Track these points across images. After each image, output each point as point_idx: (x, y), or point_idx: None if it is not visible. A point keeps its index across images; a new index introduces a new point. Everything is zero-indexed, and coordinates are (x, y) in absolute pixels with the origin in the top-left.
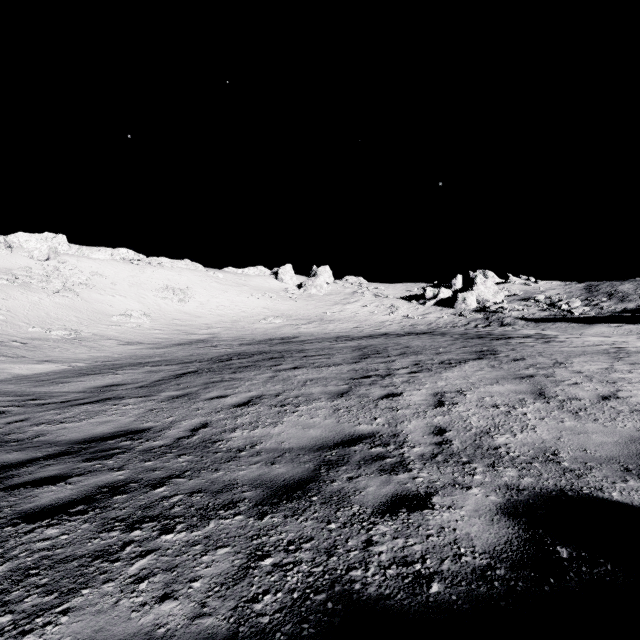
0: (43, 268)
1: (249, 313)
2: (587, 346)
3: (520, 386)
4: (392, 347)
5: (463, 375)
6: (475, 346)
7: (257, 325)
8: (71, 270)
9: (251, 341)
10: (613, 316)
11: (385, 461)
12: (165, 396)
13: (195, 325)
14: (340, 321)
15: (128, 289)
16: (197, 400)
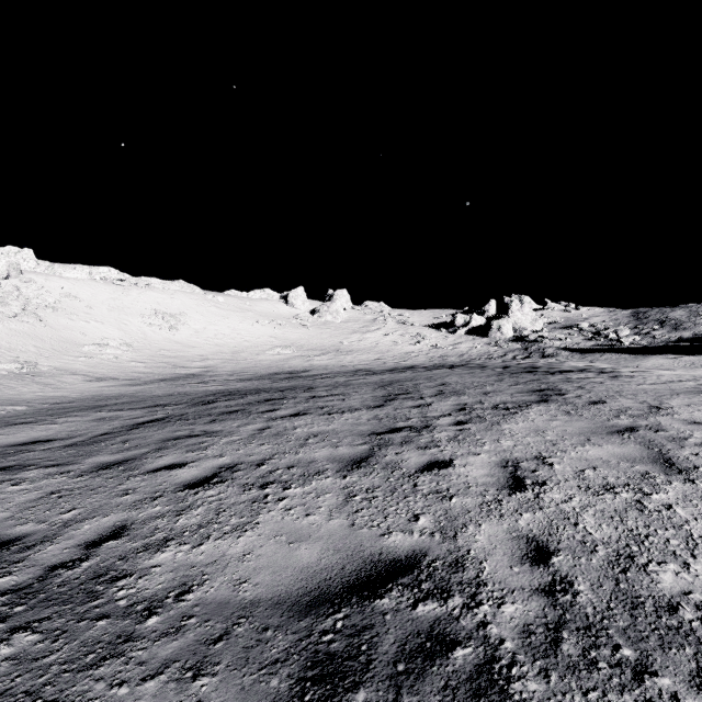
0: (0, 288)
1: (253, 343)
2: (668, 382)
3: (627, 448)
4: (424, 384)
5: (533, 428)
6: (530, 383)
7: (262, 356)
8: (36, 291)
9: (252, 376)
10: (668, 346)
11: (453, 662)
12: (90, 464)
13: (187, 357)
14: (359, 352)
15: (107, 314)
16: (135, 473)
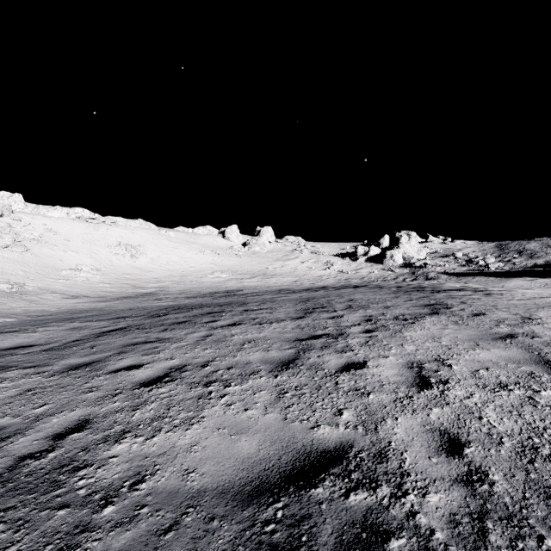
0: None
1: (197, 268)
2: (532, 299)
3: (511, 351)
4: (335, 300)
5: (430, 335)
6: (421, 299)
7: (204, 279)
8: (24, 227)
9: (196, 294)
10: (526, 271)
11: None
12: (62, 366)
13: (145, 279)
14: (281, 275)
15: (81, 245)
16: (99, 373)
